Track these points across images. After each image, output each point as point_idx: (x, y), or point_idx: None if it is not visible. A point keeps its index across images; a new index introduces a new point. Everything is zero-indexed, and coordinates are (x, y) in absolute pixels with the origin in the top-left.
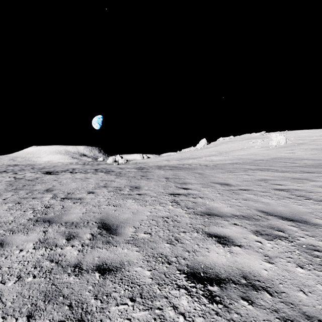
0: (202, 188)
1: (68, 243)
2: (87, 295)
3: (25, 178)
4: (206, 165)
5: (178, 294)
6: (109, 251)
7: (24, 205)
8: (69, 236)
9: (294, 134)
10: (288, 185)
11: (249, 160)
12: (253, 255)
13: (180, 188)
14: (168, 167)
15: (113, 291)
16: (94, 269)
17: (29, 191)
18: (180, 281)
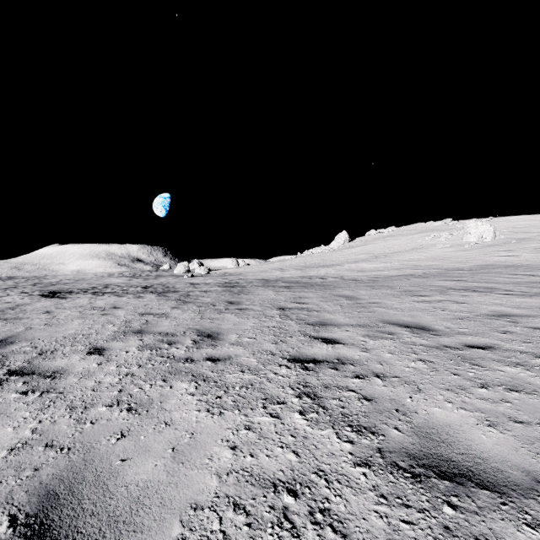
0: (369, 341)
1: None
2: None
3: None
4: (355, 280)
5: None
6: None
7: None
8: None
9: (505, 223)
10: None
11: (435, 269)
12: None
13: (316, 339)
14: (283, 282)
15: None
16: None
17: None
18: None
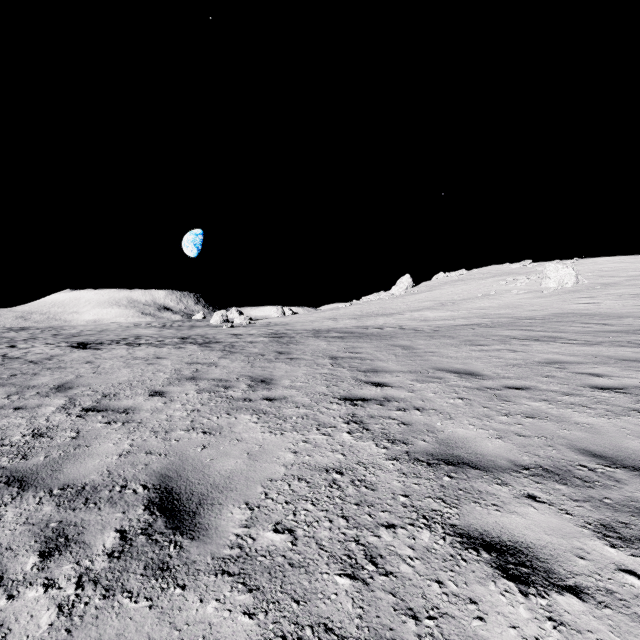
0: (416, 384)
1: (40, 572)
2: None
3: (25, 358)
4: (415, 329)
5: None
6: (158, 613)
7: None
8: (55, 539)
9: (591, 266)
10: (617, 377)
11: (505, 318)
12: None
13: (366, 383)
14: (336, 333)
15: None
16: None
17: (18, 389)
18: None
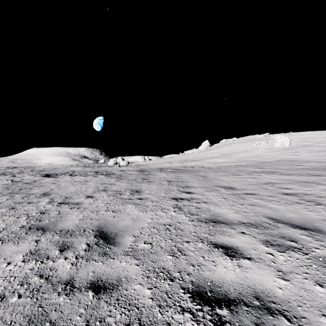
0: (205, 192)
1: (61, 255)
2: (77, 320)
3: (23, 181)
4: (209, 168)
5: (183, 319)
6: (106, 265)
7: (19, 211)
8: (63, 246)
9: (298, 136)
10: (295, 189)
11: (253, 162)
12: (265, 270)
13: (183, 192)
14: (170, 169)
15: (108, 315)
16: (87, 287)
17: (26, 195)
18: (185, 302)
